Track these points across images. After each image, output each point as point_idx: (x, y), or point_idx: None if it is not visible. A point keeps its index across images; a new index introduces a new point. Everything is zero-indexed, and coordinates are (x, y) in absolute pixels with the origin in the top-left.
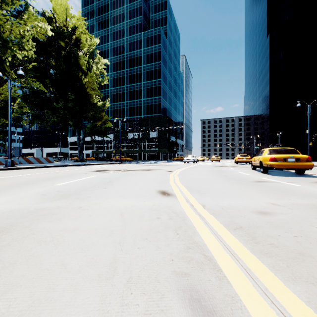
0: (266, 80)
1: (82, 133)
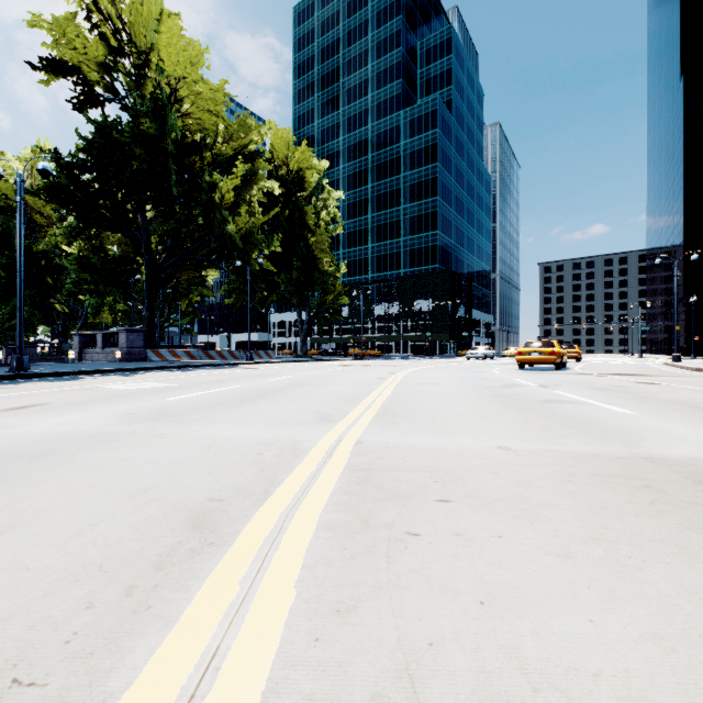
0: (679, 178)
1: (307, 314)
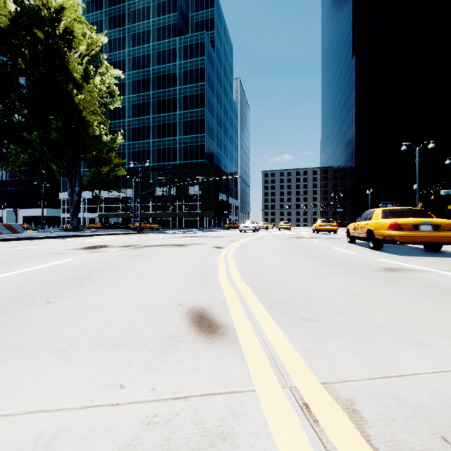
0: (351, 118)
1: (77, 184)
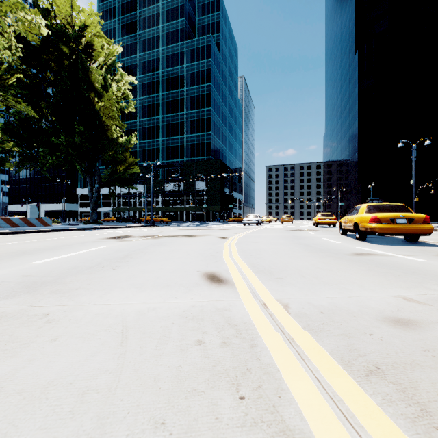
0: (354, 113)
1: (96, 182)
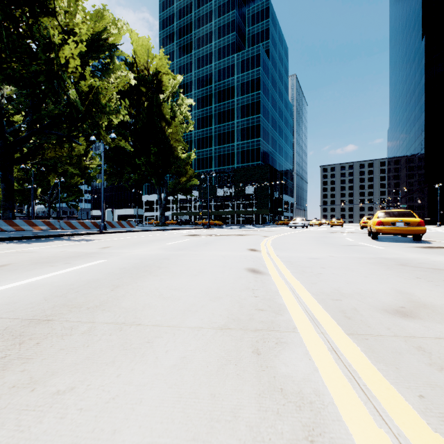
0: (421, 105)
1: (165, 192)
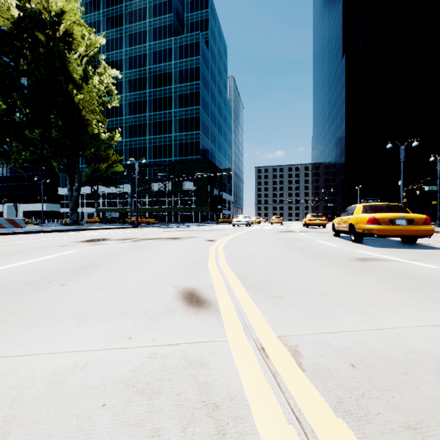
0: (341, 116)
1: (76, 180)
